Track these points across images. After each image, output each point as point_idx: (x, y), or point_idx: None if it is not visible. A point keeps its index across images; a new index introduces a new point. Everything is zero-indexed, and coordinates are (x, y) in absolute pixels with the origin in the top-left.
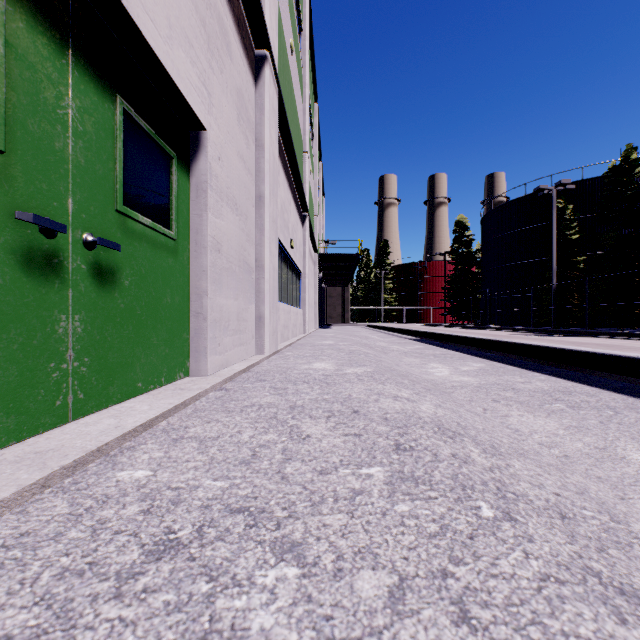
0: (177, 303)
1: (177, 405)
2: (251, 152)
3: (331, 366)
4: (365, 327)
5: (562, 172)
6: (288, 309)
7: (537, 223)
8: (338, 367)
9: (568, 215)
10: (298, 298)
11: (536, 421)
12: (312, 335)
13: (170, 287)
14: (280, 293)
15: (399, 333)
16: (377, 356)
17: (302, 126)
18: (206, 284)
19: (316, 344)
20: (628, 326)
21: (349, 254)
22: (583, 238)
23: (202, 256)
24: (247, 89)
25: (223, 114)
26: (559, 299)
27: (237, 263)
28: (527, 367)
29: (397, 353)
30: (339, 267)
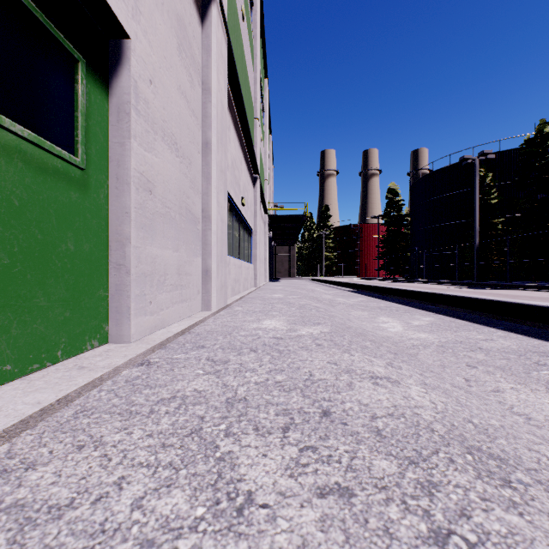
0: (87, 251)
1: (46, 406)
2: (196, 94)
3: (282, 325)
4: (309, 281)
5: (482, 144)
6: (239, 264)
7: (460, 189)
8: (290, 326)
9: (488, 182)
10: (249, 254)
11: (541, 400)
12: (262, 288)
13: (73, 230)
14: (231, 248)
15: (341, 286)
16: (327, 310)
17: (253, 94)
18: (129, 229)
19: (266, 297)
20: (540, 280)
21: (296, 215)
22: (501, 202)
23: (124, 194)
24: (191, 23)
25: (157, 32)
26: (480, 256)
27: (177, 210)
28: (477, 321)
29: (344, 306)
30: (287, 227)
